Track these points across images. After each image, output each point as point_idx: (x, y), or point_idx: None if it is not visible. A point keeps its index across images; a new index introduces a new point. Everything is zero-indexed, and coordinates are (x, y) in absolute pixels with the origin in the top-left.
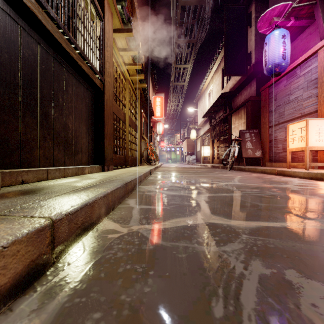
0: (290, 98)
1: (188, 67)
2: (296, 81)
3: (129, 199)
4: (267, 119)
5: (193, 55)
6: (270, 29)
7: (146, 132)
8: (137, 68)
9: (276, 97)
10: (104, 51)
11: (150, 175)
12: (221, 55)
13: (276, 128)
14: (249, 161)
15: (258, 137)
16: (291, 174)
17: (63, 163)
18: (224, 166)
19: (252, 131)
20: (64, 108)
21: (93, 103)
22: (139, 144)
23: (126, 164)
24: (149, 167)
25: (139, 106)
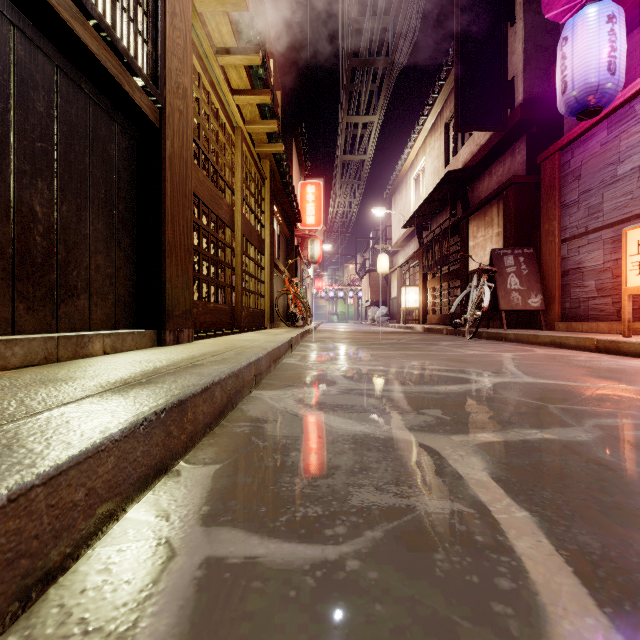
0: (619, 172)
1: (374, 120)
2: (636, 130)
3: (188, 467)
4: (556, 224)
5: (384, 96)
6: (571, 10)
7: (284, 257)
8: (262, 101)
9: (579, 173)
10: (162, 23)
11: (289, 352)
12: (445, 95)
13: (580, 242)
14: (512, 319)
15: (534, 266)
16: (639, 350)
17: (3, 325)
18: (454, 329)
19: (521, 252)
20: (8, 149)
21: (133, 161)
22: (268, 281)
23: (235, 326)
24: (288, 332)
25: (269, 195)
